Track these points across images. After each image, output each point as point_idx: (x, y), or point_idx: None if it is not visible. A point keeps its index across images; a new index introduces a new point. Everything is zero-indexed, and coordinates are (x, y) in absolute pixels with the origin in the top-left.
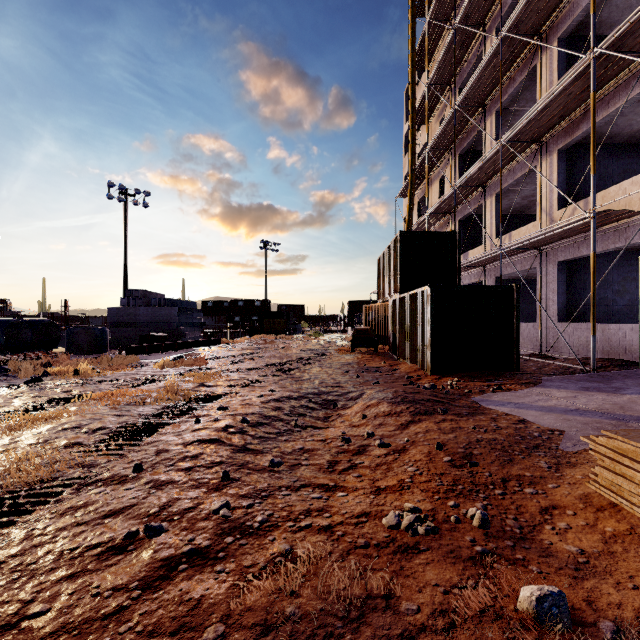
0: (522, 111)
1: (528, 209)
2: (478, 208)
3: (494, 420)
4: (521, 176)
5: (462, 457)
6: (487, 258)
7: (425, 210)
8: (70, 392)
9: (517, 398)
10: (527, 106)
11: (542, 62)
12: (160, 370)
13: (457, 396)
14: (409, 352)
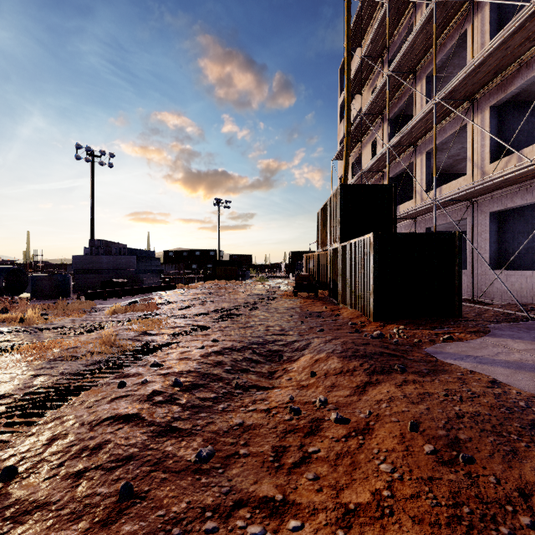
0: (449, 77)
1: (452, 168)
2: (408, 166)
3: (463, 382)
4: (451, 134)
5: (447, 445)
6: (419, 210)
7: (357, 171)
8: (5, 342)
9: (473, 350)
10: (454, 72)
11: (473, 26)
12: (110, 316)
13: (408, 347)
14: (350, 298)
